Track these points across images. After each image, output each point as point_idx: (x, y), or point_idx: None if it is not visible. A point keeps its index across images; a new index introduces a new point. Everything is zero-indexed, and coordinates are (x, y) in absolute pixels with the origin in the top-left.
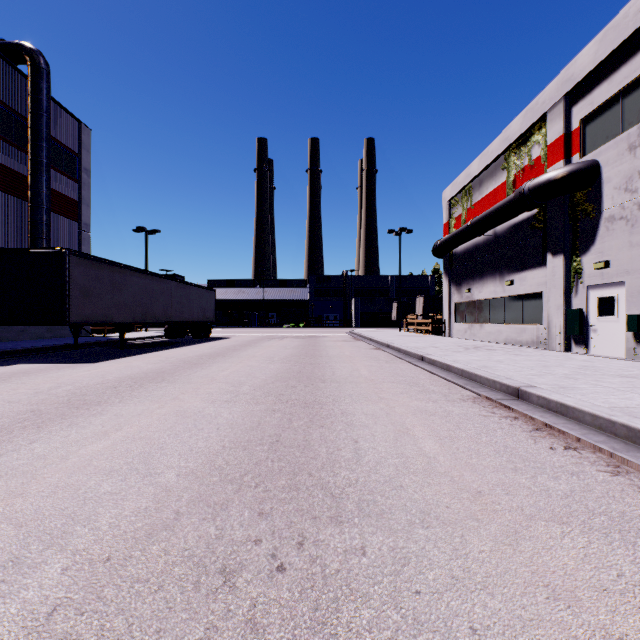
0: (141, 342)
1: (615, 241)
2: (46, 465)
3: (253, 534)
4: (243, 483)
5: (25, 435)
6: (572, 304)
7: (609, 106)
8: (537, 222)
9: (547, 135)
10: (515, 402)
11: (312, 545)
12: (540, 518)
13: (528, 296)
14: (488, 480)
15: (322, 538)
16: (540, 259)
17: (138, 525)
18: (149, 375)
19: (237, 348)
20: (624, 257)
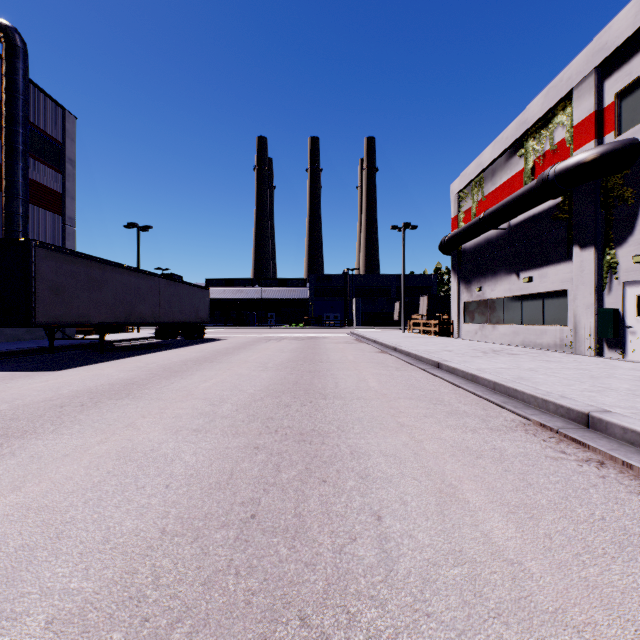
0: (128, 344)
1: None
2: None
3: None
4: None
5: None
6: (604, 303)
7: None
8: (561, 212)
9: (574, 114)
10: (587, 434)
11: None
12: None
13: (549, 294)
14: None
15: None
16: (564, 253)
17: None
18: (114, 387)
19: (229, 351)
20: None
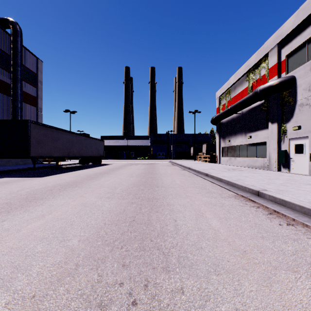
0: (67, 166)
1: (303, 116)
2: (8, 234)
3: (119, 279)
4: (114, 246)
5: (0, 217)
6: (281, 147)
7: (300, 48)
8: (263, 107)
9: (268, 63)
10: (257, 198)
11: (152, 286)
12: (281, 268)
13: (259, 143)
14: (248, 244)
15: (158, 282)
16: (265, 125)
17: (53, 273)
18: (69, 183)
19: (114, 169)
20: (308, 124)
